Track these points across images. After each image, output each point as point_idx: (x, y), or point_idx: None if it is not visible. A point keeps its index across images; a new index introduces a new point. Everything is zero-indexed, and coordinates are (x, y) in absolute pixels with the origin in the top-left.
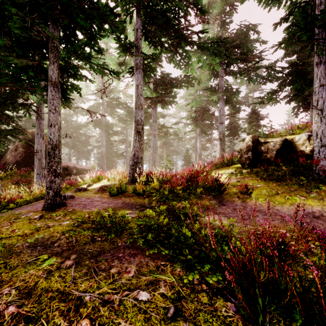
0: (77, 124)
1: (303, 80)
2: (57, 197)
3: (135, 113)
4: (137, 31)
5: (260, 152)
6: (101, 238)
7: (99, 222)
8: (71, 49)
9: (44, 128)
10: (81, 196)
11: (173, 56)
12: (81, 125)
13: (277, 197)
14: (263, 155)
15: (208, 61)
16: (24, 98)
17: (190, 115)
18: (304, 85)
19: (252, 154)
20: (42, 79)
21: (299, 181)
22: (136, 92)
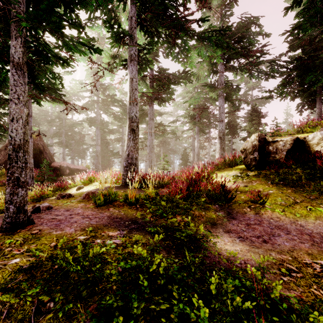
0: (72, 122)
1: (320, 71)
2: (20, 214)
3: (129, 109)
4: (131, 19)
5: (268, 152)
6: (55, 303)
7: (61, 264)
8: (33, 15)
9: (32, 126)
10: (60, 207)
11: (171, 48)
12: (75, 123)
13: (297, 207)
14: (271, 155)
15: (209, 53)
16: (8, 92)
17: (188, 114)
18: (321, 76)
19: (259, 155)
20: (2, 60)
21: (320, 187)
22: (130, 86)
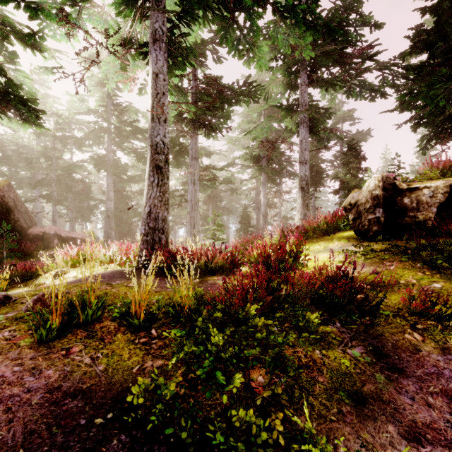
0: (68, 164)
1: None
2: None
3: (151, 129)
4: None
5: (402, 208)
6: None
7: None
8: None
9: None
10: None
11: (227, 29)
12: (72, 164)
13: None
14: (408, 214)
15: (292, 40)
16: None
17: (250, 154)
18: None
19: (385, 213)
20: None
21: None
22: (154, 87)
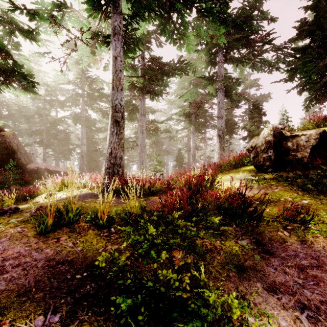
0: (54, 119)
1: None
2: None
3: (112, 95)
4: None
5: (286, 149)
6: None
7: None
8: None
9: None
10: None
11: (165, 24)
12: (57, 119)
13: None
14: (290, 153)
15: (210, 31)
16: None
17: (183, 111)
18: None
19: (275, 153)
20: None
21: None
22: (114, 66)
